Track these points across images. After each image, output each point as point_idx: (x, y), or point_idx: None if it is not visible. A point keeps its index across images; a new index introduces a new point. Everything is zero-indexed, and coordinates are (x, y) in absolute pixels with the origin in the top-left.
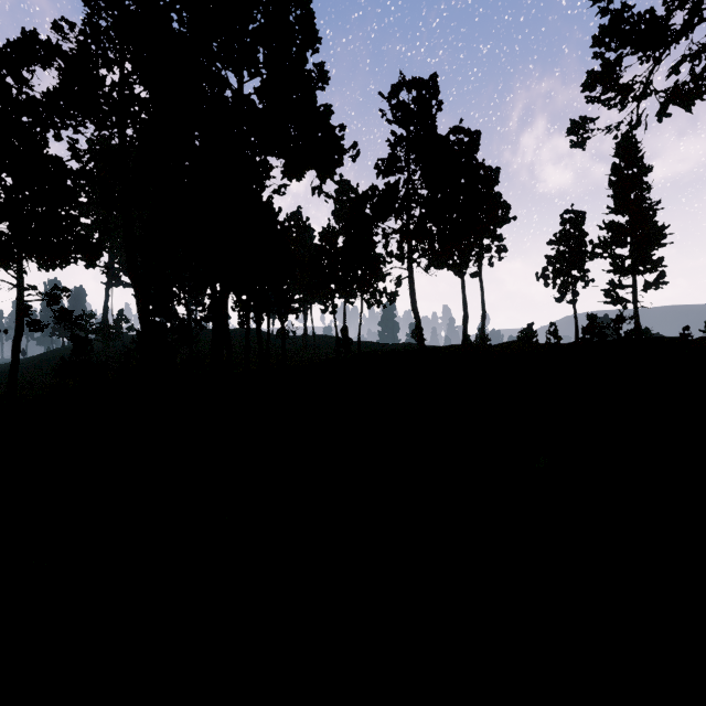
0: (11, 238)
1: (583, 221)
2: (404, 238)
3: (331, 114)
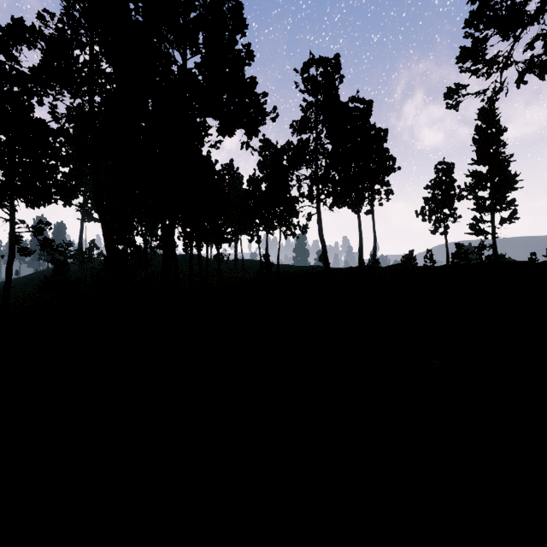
0: (3, 182)
1: (452, 170)
2: (313, 183)
3: (256, 84)
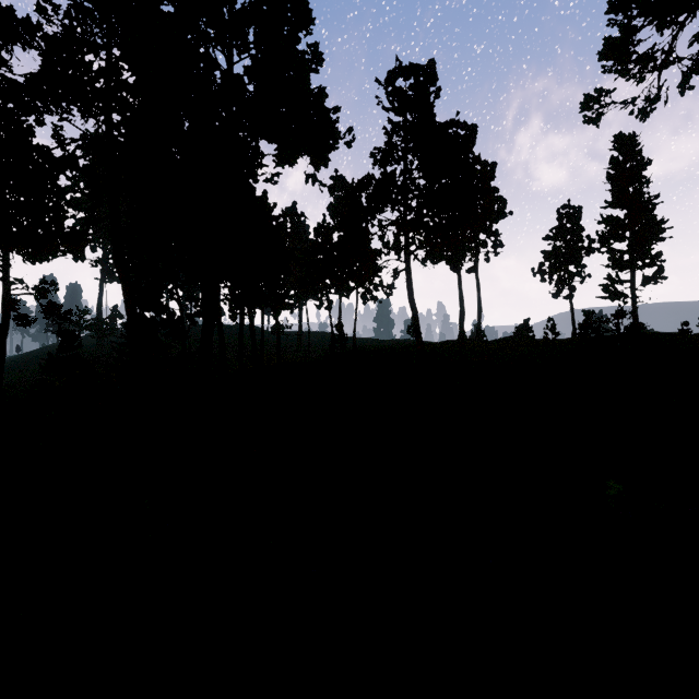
0: None
1: (579, 216)
2: (401, 230)
3: (325, 97)
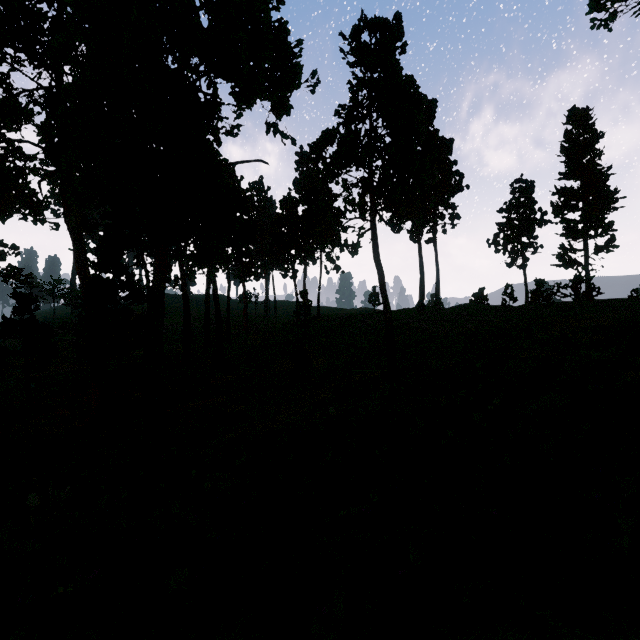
0: None
1: (532, 189)
2: (365, 190)
3: (287, 34)
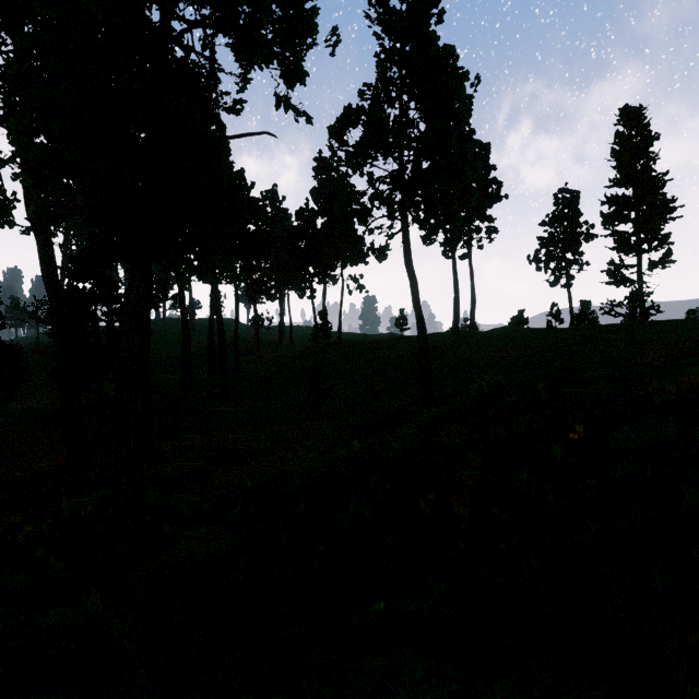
0: None
1: (577, 200)
2: (395, 186)
3: None
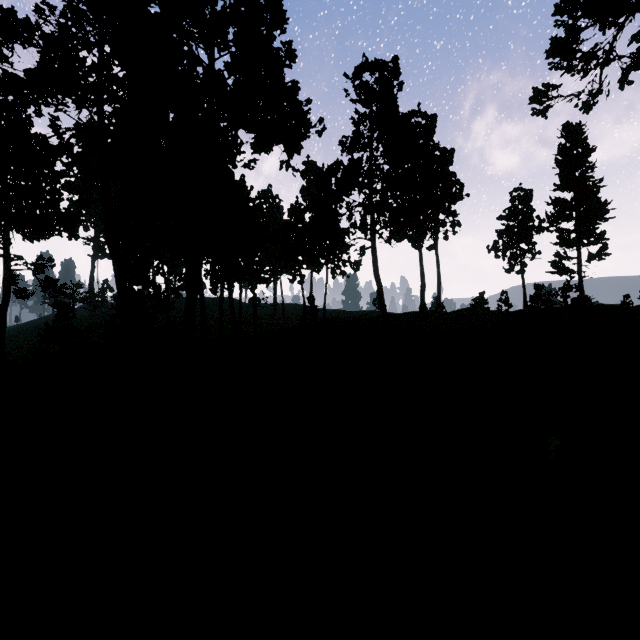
0: None
1: (530, 198)
2: (367, 211)
3: (298, 90)
